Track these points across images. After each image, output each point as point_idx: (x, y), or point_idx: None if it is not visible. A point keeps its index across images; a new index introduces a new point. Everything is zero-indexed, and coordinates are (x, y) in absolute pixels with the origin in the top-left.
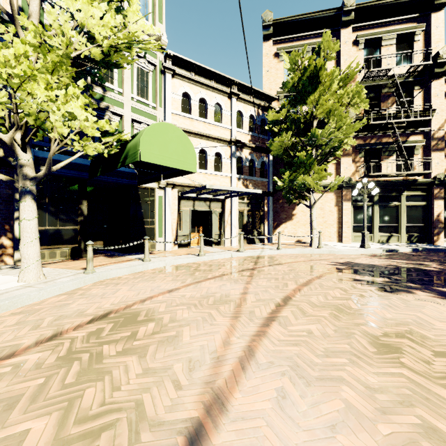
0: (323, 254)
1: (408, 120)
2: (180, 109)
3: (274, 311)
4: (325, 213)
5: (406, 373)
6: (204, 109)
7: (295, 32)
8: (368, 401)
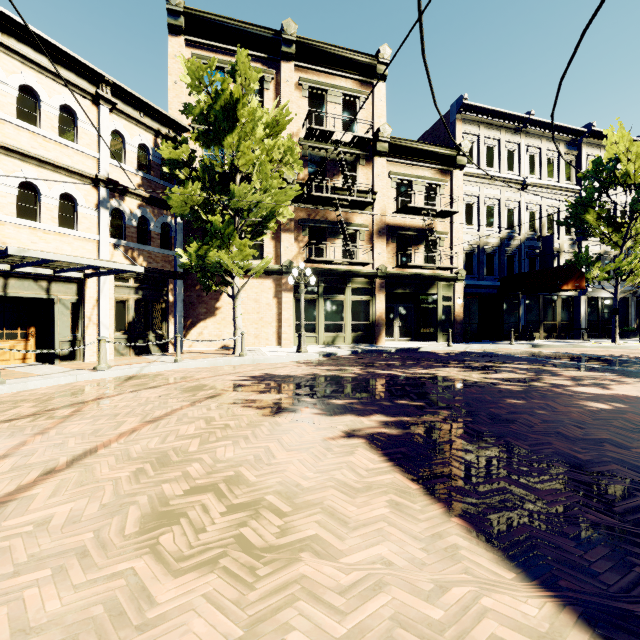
0: (243, 364)
1: (351, 198)
2: None
3: (19, 489)
4: (261, 307)
5: (142, 565)
6: (34, 108)
7: (220, 40)
8: None
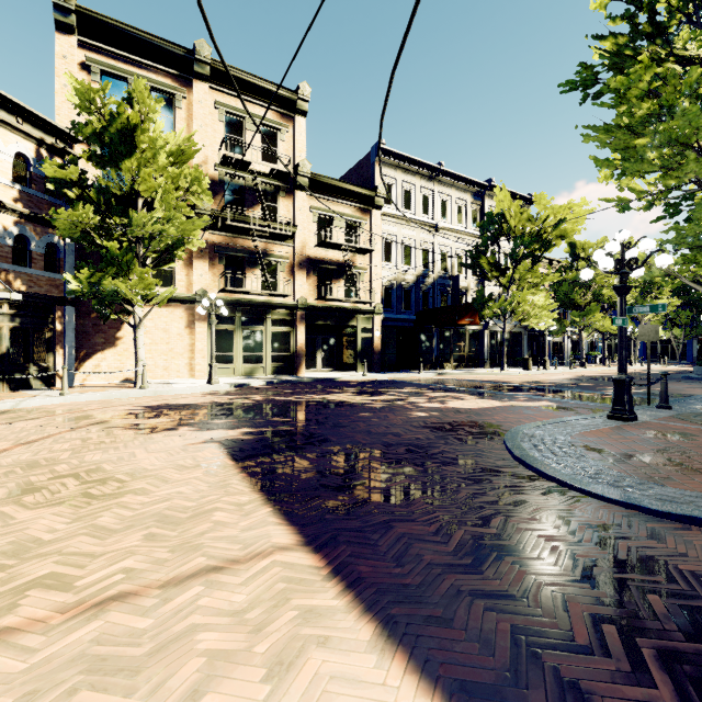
0: (144, 396)
1: (269, 230)
2: None
3: None
4: (171, 337)
5: (8, 508)
6: None
7: (121, 47)
8: None
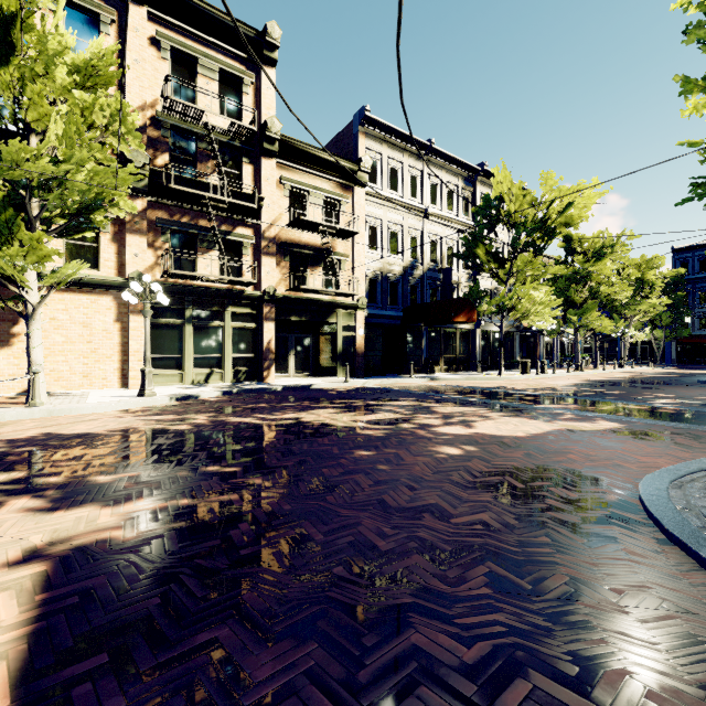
0: (30, 418)
1: (227, 199)
2: None
3: None
4: (94, 334)
5: None
6: None
7: None
8: None
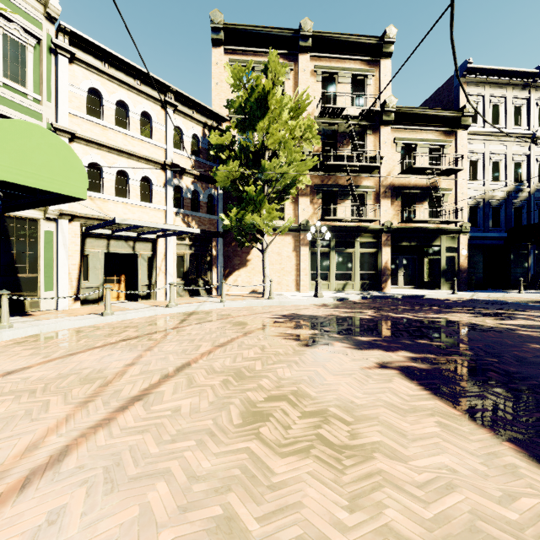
0: (272, 305)
1: (360, 164)
2: (85, 110)
3: (151, 386)
4: (282, 259)
5: (254, 446)
6: (125, 117)
7: (250, 45)
8: (178, 498)
